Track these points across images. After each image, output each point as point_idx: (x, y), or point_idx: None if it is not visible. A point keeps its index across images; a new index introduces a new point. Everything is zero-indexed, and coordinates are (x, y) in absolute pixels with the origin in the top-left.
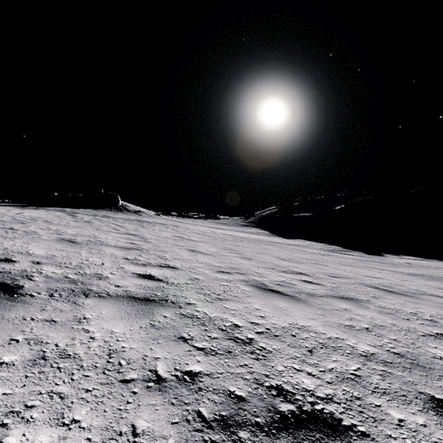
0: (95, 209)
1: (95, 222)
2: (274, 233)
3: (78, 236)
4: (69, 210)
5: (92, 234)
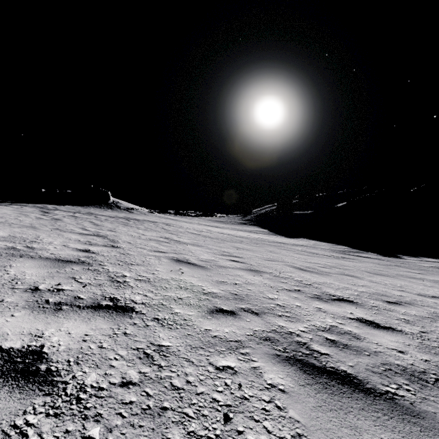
0: (83, 206)
1: (66, 220)
2: (274, 232)
3: (2, 240)
4: (52, 206)
5: (34, 236)
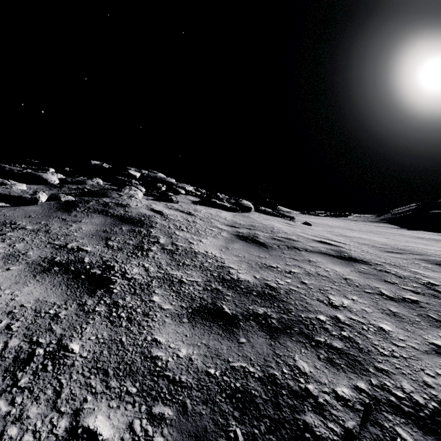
0: None
1: None
2: (400, 227)
3: None
4: None
5: None
